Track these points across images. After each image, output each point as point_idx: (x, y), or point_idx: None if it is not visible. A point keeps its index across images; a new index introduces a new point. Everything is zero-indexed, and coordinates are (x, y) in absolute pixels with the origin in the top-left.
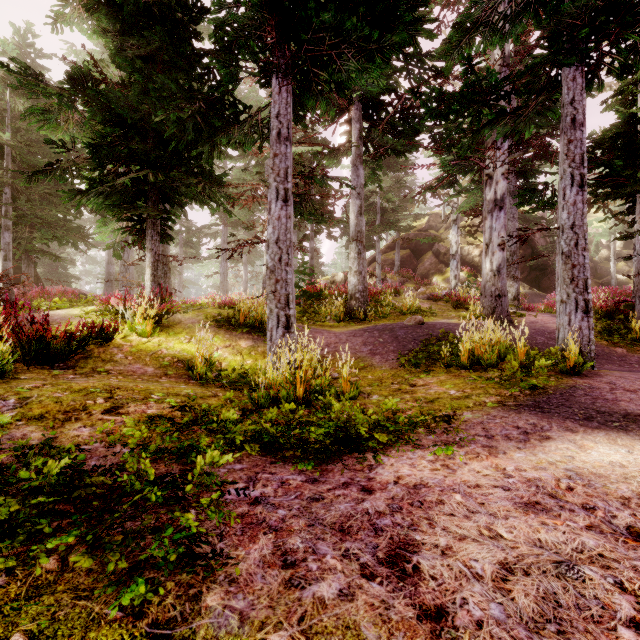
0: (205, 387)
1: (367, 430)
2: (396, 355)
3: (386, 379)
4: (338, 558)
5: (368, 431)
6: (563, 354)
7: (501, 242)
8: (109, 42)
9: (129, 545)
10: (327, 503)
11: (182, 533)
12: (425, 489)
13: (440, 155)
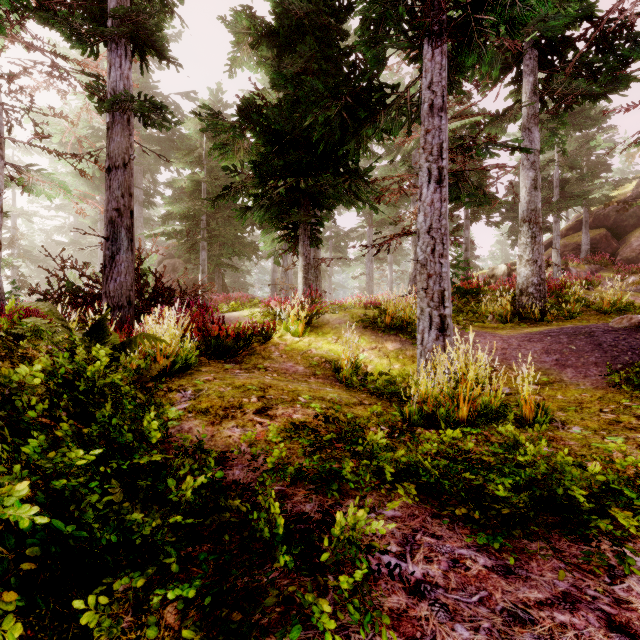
0: (350, 392)
1: (586, 493)
2: (601, 369)
3: (588, 403)
4: None
5: (589, 496)
6: None
7: None
8: (268, 68)
9: (245, 635)
10: (543, 637)
11: None
12: None
13: None
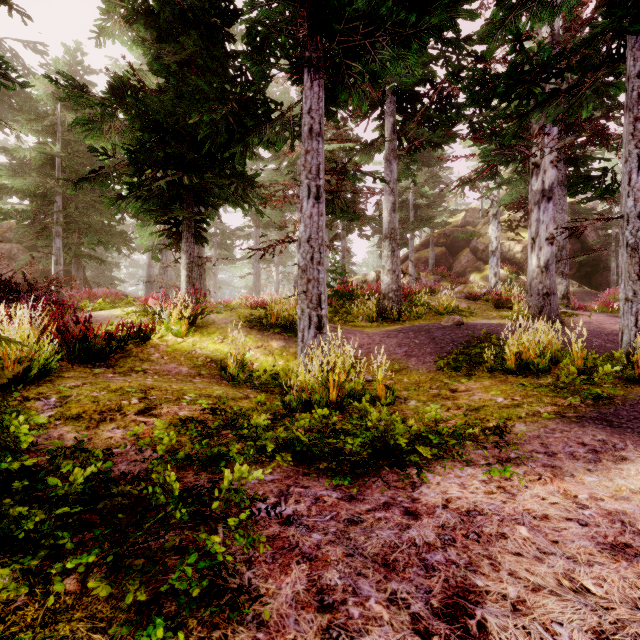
0: (237, 388)
1: (407, 441)
2: (433, 357)
3: (423, 383)
4: (384, 604)
5: (409, 442)
6: (629, 359)
7: (549, 236)
8: (147, 50)
9: (150, 571)
10: (367, 528)
11: (206, 560)
12: (481, 517)
13: (481, 144)
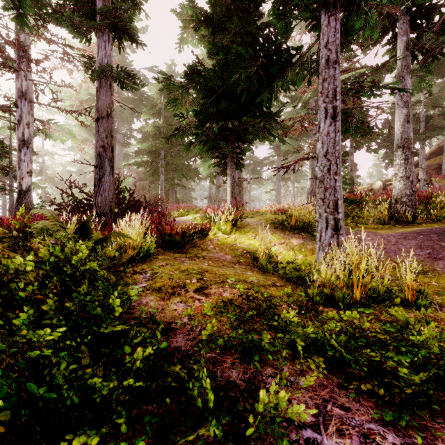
0: (265, 275)
1: None
2: None
3: None
4: None
5: None
6: None
7: None
8: (206, 43)
9: None
10: None
11: None
12: None
13: None
